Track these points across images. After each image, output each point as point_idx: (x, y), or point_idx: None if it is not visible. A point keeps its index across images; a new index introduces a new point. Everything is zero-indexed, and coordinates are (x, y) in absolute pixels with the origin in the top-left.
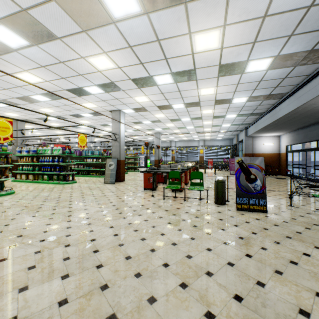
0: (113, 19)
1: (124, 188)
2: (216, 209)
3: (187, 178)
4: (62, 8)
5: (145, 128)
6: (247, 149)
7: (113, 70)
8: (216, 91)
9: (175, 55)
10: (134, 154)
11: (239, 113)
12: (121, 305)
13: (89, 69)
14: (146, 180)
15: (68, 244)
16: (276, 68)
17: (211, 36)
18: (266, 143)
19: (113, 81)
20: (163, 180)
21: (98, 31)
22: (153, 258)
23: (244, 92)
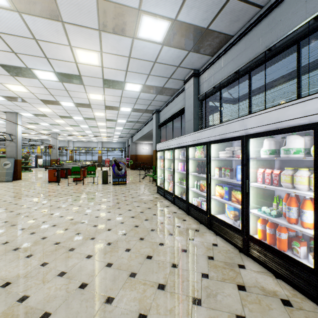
0: (38, 78)
1: (27, 183)
2: (102, 186)
3: (85, 172)
4: (2, 67)
5: (41, 128)
6: (133, 151)
7: (25, 92)
8: (106, 115)
9: (77, 97)
10: (25, 153)
11: (124, 127)
12: (61, 206)
13: (1, 87)
14: (51, 175)
15: (16, 204)
16: (135, 112)
17: (98, 96)
18: (144, 148)
19: (22, 97)
20: (64, 175)
21: (24, 78)
22: (69, 200)
23: (123, 118)
